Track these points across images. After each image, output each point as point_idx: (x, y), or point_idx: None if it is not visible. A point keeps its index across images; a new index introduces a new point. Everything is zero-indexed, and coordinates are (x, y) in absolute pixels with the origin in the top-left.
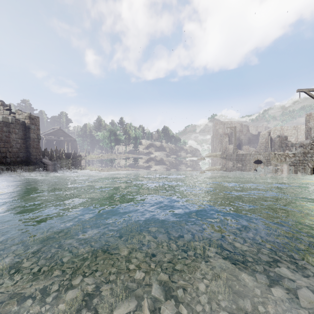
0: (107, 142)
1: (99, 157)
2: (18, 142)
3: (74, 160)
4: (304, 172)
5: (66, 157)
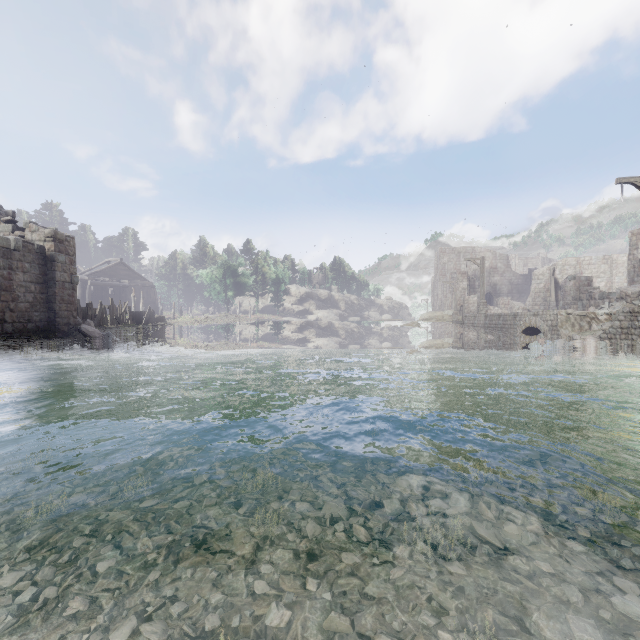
0: (218, 290)
1: (202, 321)
2: (31, 289)
3: (150, 327)
4: (634, 354)
5: (134, 320)
